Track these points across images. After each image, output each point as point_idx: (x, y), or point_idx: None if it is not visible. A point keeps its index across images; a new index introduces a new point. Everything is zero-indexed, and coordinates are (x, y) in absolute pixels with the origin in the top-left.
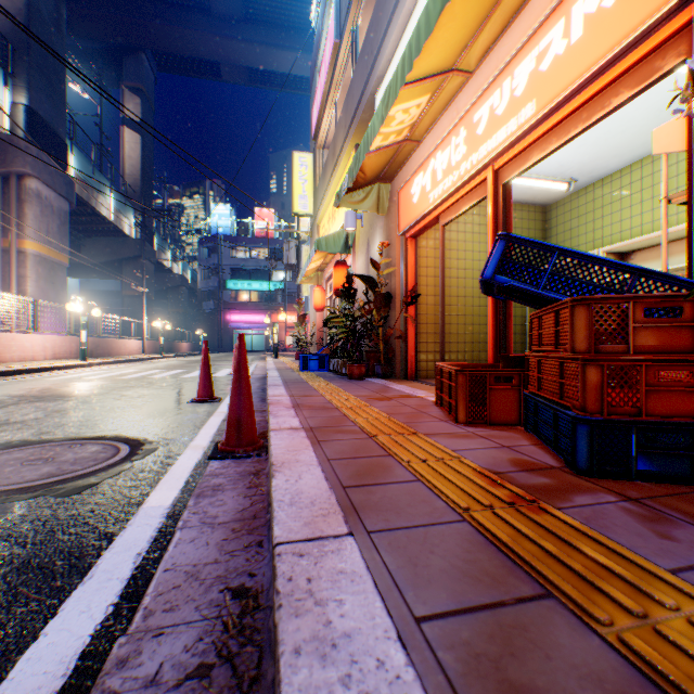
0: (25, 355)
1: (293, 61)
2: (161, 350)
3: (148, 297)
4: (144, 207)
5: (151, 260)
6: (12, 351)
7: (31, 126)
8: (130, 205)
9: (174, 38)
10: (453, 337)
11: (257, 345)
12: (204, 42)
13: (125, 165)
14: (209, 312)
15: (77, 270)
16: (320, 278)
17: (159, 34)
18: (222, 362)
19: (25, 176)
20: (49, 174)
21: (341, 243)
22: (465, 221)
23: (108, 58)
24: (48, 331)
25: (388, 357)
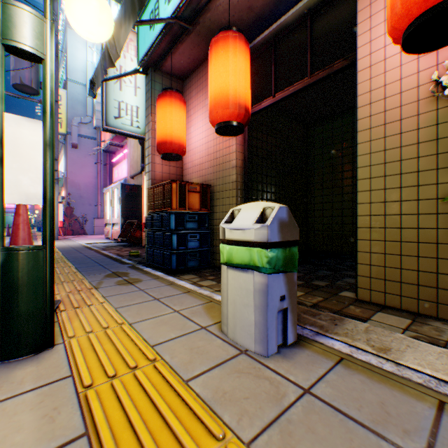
0: None
1: None
2: None
3: None
4: None
5: None
6: None
7: None
8: None
9: None
10: None
11: None
12: None
13: None
14: None
15: None
16: None
17: None
18: None
19: None
20: None
21: None
22: None
23: None
24: None
25: None
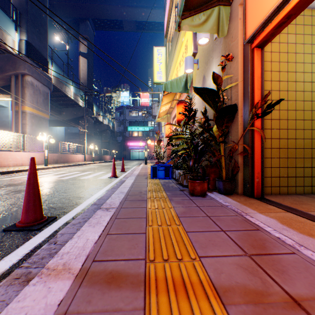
0: (17, 163)
1: (157, 14)
2: (93, 160)
3: (90, 135)
4: (85, 90)
5: (91, 117)
6: (8, 161)
7: (28, 50)
8: (82, 92)
9: (100, 10)
10: (299, 152)
11: (141, 157)
12: (114, 11)
13: (80, 74)
14: (120, 142)
15: (60, 123)
16: (169, 118)
17: (94, 9)
18: (118, 166)
19: (25, 75)
20: (37, 74)
21: (181, 85)
22: (312, 33)
23: (73, 25)
24: (31, 150)
25: (232, 173)
